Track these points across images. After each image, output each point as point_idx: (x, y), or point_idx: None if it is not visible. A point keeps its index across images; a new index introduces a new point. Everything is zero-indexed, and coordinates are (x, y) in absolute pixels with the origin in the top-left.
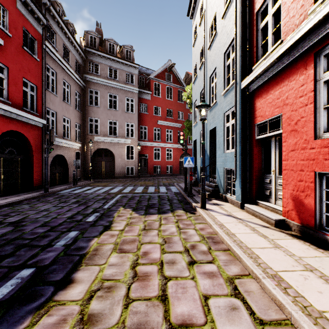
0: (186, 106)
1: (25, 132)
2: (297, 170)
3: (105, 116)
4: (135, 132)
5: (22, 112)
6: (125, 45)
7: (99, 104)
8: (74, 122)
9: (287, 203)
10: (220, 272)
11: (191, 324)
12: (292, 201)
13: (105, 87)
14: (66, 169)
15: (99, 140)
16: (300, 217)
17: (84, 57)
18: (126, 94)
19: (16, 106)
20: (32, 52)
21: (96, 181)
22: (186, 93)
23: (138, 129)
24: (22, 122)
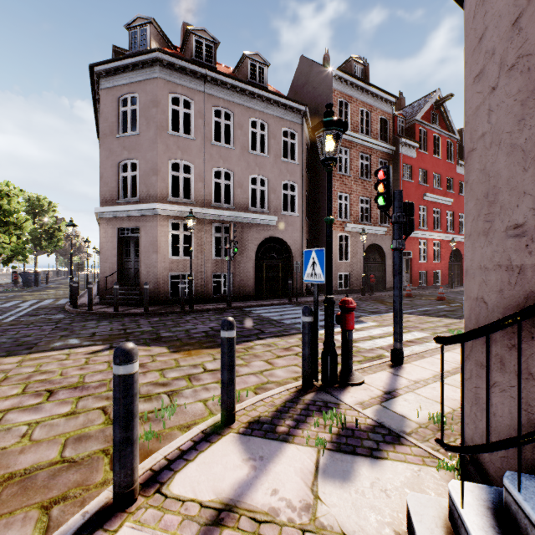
0: None
1: (459, 248)
2: None
3: None
4: None
5: (459, 236)
6: None
7: None
8: None
9: None
10: None
11: None
12: None
13: None
14: None
15: None
16: None
17: None
18: None
19: (455, 233)
20: (459, 189)
21: None
22: None
23: None
24: (458, 242)
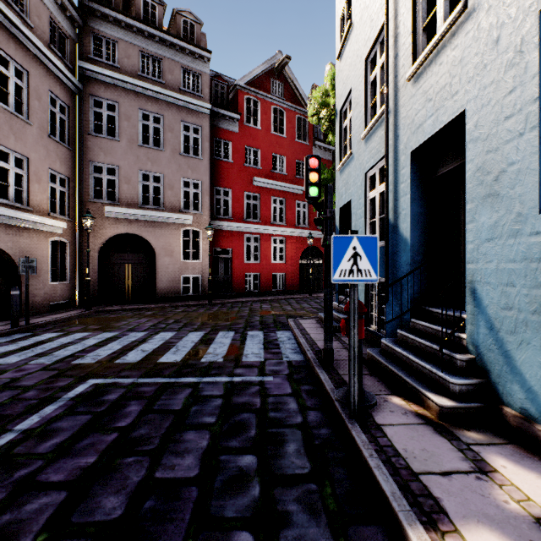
0: (314, 150)
1: None
2: None
3: (131, 161)
4: (203, 201)
5: None
6: (181, 9)
7: (118, 133)
8: (43, 168)
9: None
10: None
11: None
12: None
13: (133, 95)
14: (16, 284)
15: (118, 215)
16: None
17: (76, 20)
18: (182, 115)
19: None
20: None
21: (101, 310)
22: (319, 94)
23: (209, 194)
24: None
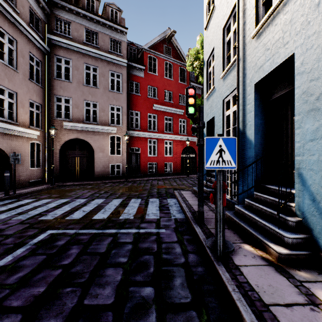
0: None
1: None
2: None
3: (79, 95)
4: (122, 119)
5: None
6: (109, 3)
7: (71, 77)
8: (26, 98)
9: None
10: None
11: None
12: None
13: (80, 55)
14: (9, 169)
15: (71, 127)
16: None
17: (46, 9)
18: (110, 67)
19: None
20: None
21: (61, 185)
22: (193, 52)
23: (126, 114)
24: None
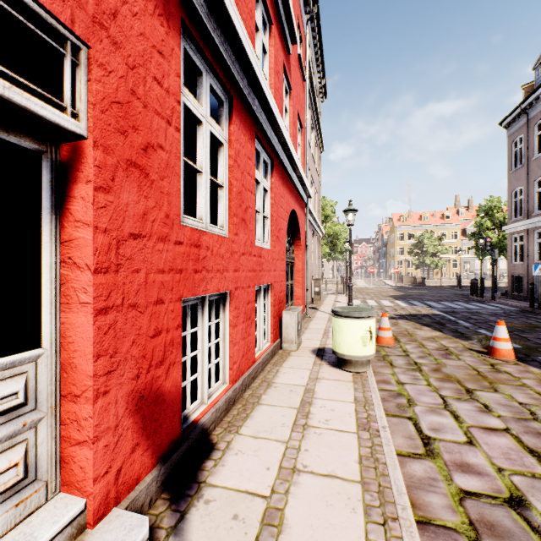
0: None
1: None
2: (150, 303)
3: None
4: None
5: None
6: None
7: None
8: None
9: (116, 444)
10: (446, 467)
11: (483, 428)
12: (136, 415)
13: None
14: None
15: None
16: (158, 442)
17: None
18: None
19: None
20: None
21: None
22: None
23: None
24: None
